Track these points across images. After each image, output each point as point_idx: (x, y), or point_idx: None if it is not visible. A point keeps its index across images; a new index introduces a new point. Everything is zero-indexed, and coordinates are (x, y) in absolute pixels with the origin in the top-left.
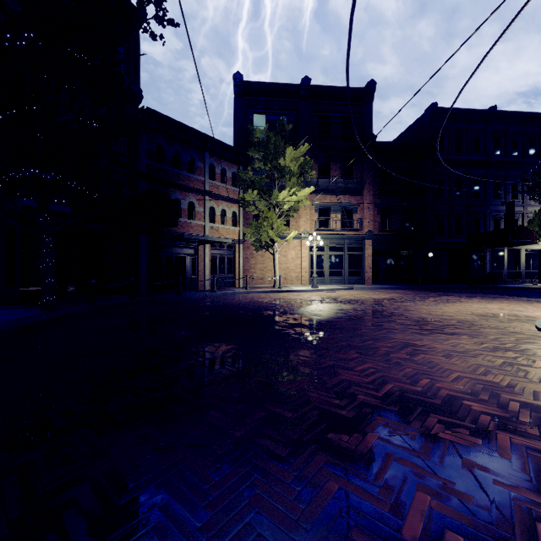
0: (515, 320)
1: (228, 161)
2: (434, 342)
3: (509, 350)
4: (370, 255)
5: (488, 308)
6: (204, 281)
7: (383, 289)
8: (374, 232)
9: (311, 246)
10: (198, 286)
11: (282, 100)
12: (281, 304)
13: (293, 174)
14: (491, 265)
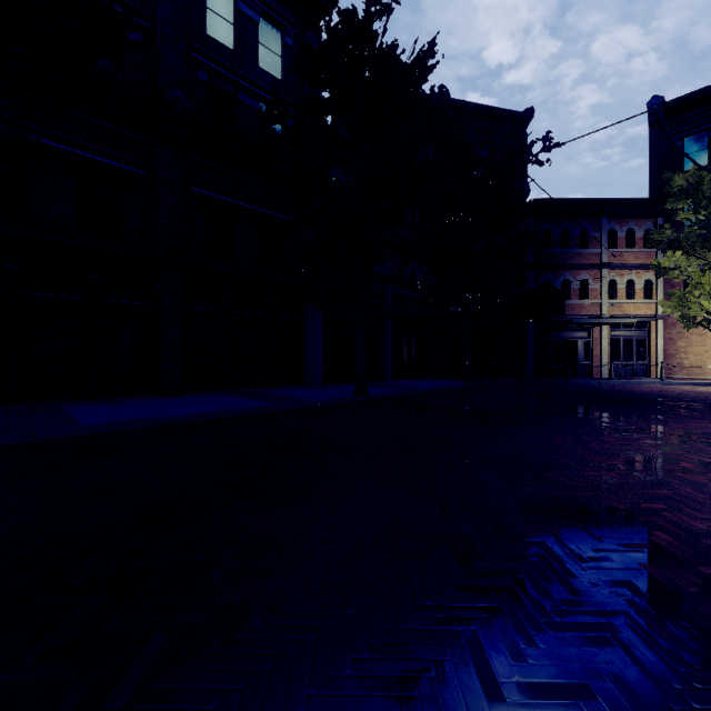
0: None
1: (637, 218)
2: None
3: None
4: None
5: None
6: (596, 367)
7: None
8: None
9: None
10: (592, 373)
11: None
12: (696, 396)
13: None
14: None
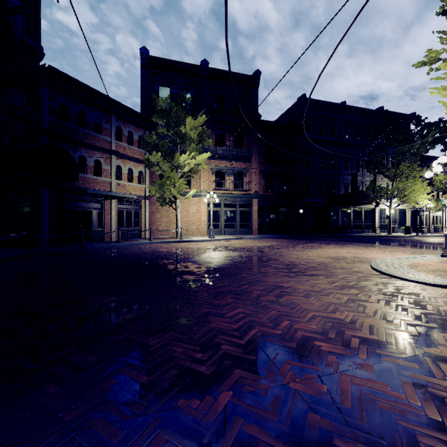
0: (357, 261)
1: (135, 125)
2: (298, 283)
3: (352, 287)
4: (257, 211)
5: (339, 252)
6: (108, 233)
7: (266, 238)
8: (259, 193)
9: (209, 203)
10: (104, 237)
11: (185, 77)
12: (178, 253)
13: (193, 141)
14: (342, 219)
